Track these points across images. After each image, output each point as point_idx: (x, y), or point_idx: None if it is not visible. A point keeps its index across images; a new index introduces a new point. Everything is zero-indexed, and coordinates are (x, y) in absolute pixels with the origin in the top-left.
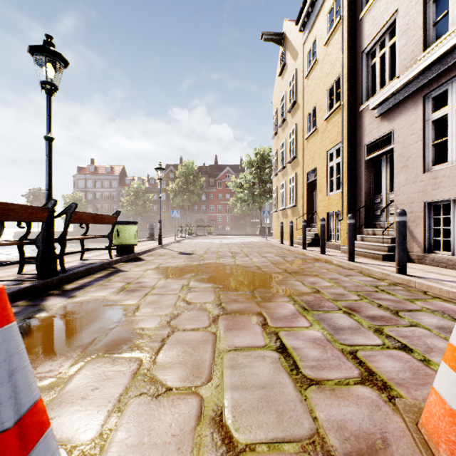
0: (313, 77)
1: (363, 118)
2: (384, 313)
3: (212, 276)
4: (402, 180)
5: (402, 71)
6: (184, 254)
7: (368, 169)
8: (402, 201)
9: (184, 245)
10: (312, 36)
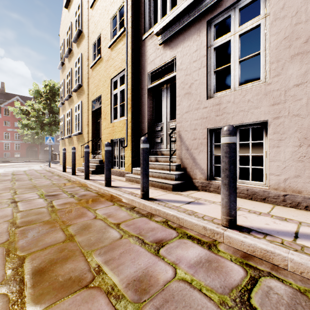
0: (98, 6)
1: (146, 47)
2: None
3: None
4: (185, 107)
5: None
6: None
7: (150, 98)
8: (186, 128)
9: None
10: None
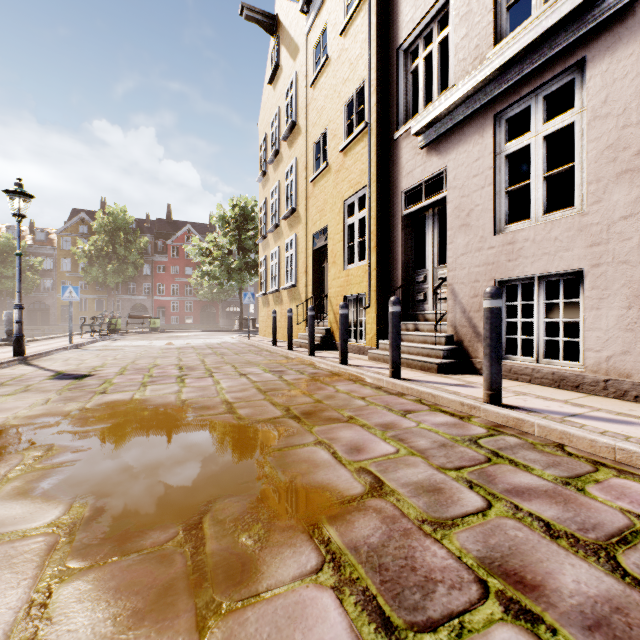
0: (323, 85)
1: (400, 150)
2: (600, 579)
3: (92, 455)
4: (460, 246)
5: (461, 77)
6: (63, 379)
7: (406, 230)
8: (461, 279)
9: (84, 354)
10: (321, 21)
